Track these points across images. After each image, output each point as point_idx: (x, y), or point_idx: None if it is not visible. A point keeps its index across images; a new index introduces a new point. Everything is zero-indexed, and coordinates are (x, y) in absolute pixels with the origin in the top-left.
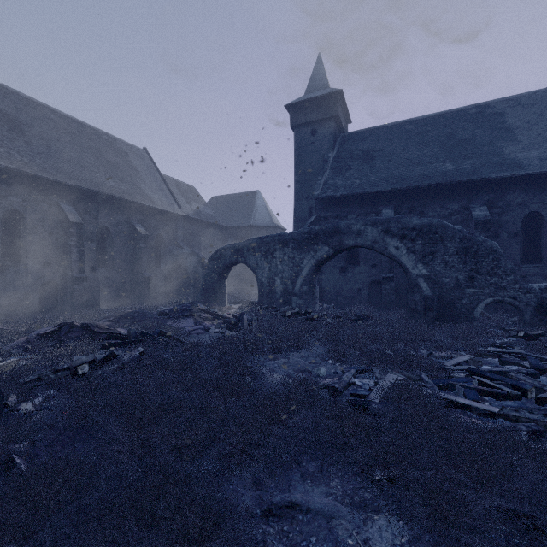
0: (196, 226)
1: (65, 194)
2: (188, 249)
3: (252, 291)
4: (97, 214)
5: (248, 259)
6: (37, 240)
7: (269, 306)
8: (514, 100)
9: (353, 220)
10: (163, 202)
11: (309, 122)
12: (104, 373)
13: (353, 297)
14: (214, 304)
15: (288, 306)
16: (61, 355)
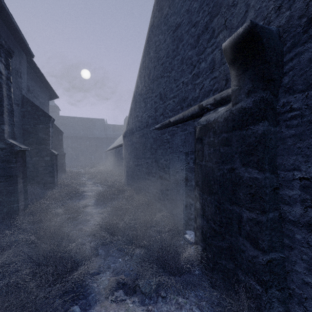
0: None
1: None
2: None
3: None
4: None
5: None
6: None
7: None
8: (98, 119)
9: None
10: None
11: None
12: None
13: None
14: None
15: None
16: None
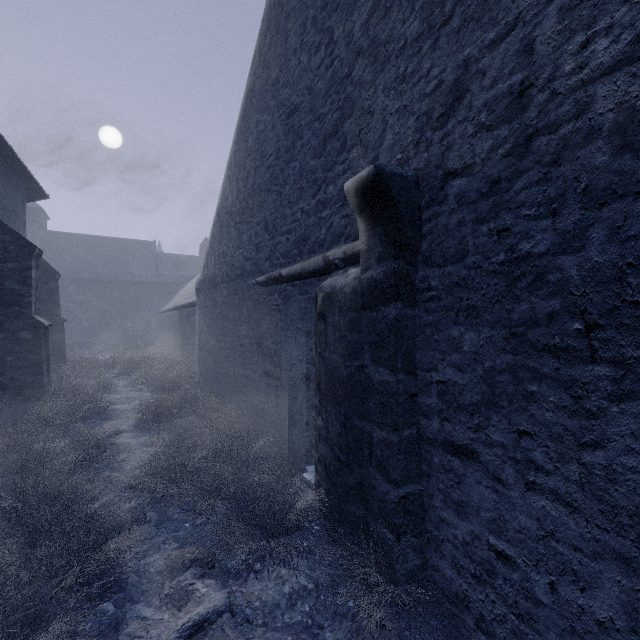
0: None
1: None
2: None
3: None
4: None
5: None
6: None
7: None
8: (140, 243)
9: None
10: None
11: None
12: None
13: None
14: None
15: None
16: None
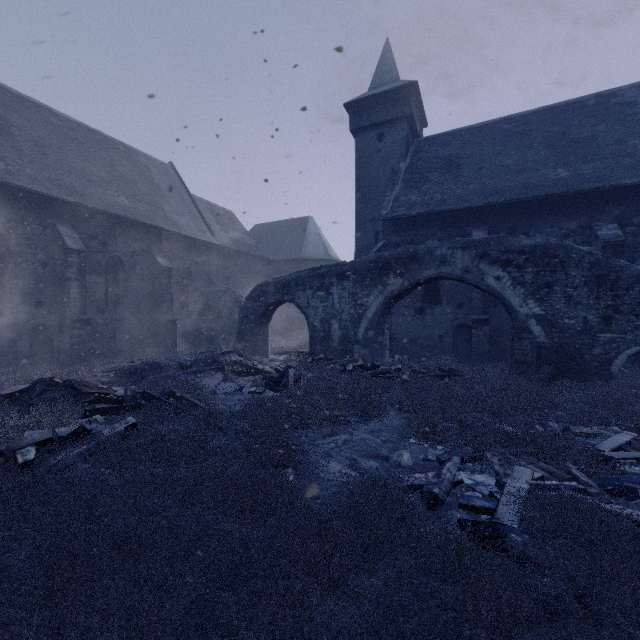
0: (233, 258)
1: (64, 214)
2: (222, 286)
3: (303, 339)
4: (106, 240)
5: (296, 296)
6: (26, 272)
7: (324, 357)
8: None
9: (436, 243)
10: (192, 227)
11: (375, 124)
12: (56, 463)
13: (433, 347)
14: (254, 355)
15: (348, 357)
16: (13, 428)
